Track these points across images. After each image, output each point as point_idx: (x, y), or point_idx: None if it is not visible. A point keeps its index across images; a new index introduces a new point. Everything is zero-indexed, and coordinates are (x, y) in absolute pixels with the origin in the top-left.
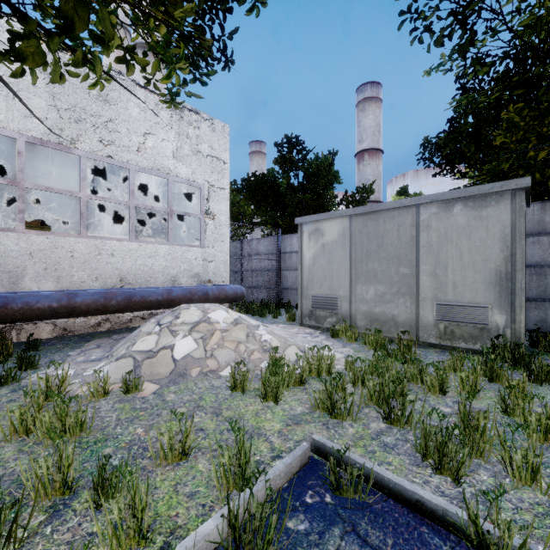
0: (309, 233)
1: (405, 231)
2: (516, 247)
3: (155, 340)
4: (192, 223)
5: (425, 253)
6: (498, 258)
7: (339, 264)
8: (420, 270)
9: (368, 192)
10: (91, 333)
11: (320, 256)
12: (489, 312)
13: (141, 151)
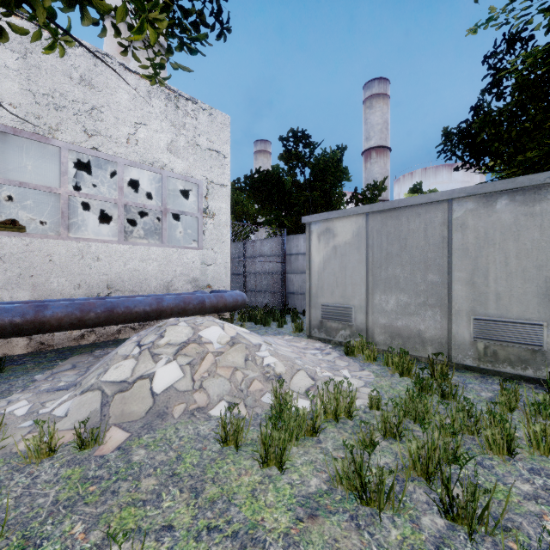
0: (319, 233)
1: (433, 231)
2: None
3: (132, 367)
4: (190, 222)
5: (460, 258)
6: None
7: (353, 269)
8: (453, 277)
9: (379, 189)
10: (72, 347)
11: (332, 260)
12: (544, 331)
13: (131, 143)
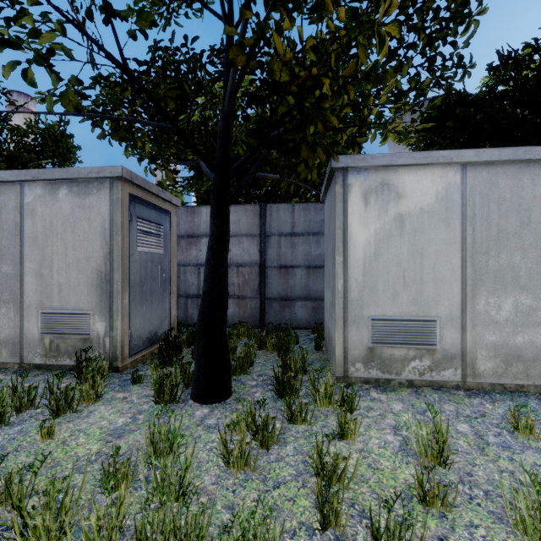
0: None
1: (8, 216)
2: (114, 244)
3: None
4: None
5: (31, 247)
6: (99, 255)
7: None
8: (25, 268)
9: None
10: None
11: None
12: (91, 319)
13: None
